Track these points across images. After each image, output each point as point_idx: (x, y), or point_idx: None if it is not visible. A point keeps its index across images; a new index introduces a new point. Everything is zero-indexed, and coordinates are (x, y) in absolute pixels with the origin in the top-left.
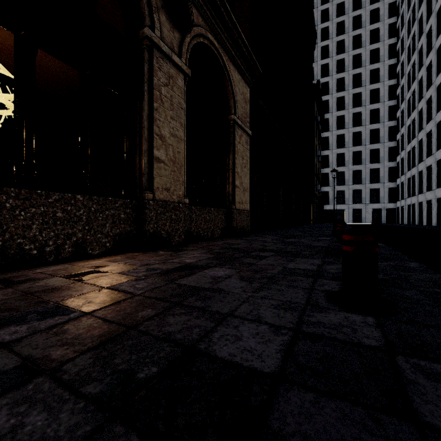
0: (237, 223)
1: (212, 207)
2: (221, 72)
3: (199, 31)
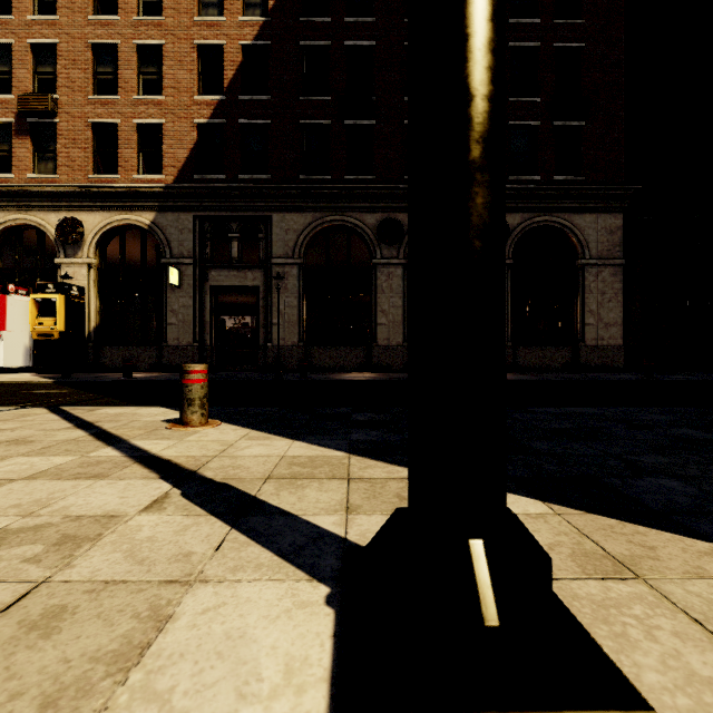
0: (588, 359)
1: (550, 346)
2: (561, 230)
3: (523, 226)
